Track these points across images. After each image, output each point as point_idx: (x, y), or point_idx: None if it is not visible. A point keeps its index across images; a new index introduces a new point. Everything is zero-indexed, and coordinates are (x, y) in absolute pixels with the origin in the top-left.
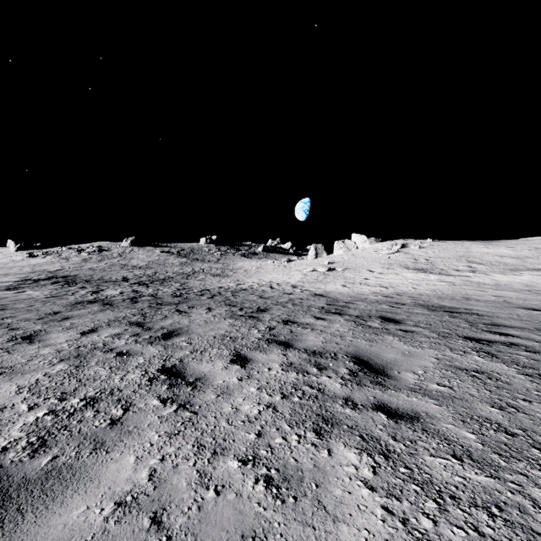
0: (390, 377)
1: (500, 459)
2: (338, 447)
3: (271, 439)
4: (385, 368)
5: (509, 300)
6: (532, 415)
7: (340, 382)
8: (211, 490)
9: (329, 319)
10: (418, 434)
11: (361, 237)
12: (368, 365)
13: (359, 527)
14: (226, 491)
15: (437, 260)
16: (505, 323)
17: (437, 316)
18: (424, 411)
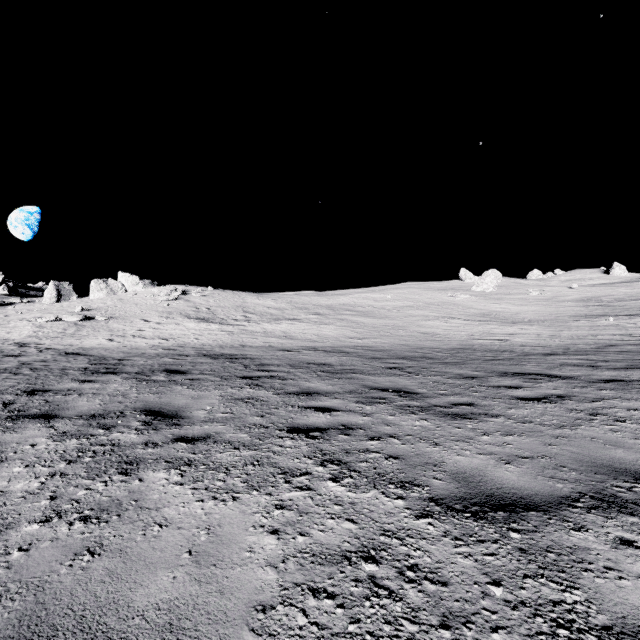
0: (184, 417)
1: (260, 441)
2: (148, 474)
3: (73, 495)
4: (178, 412)
5: (273, 345)
6: (278, 415)
7: (135, 433)
8: (16, 553)
9: (101, 381)
10: (211, 445)
11: (132, 277)
12: (161, 414)
13: (177, 504)
14: (36, 545)
15: (218, 310)
16: (269, 362)
17: (220, 363)
18: (214, 431)
